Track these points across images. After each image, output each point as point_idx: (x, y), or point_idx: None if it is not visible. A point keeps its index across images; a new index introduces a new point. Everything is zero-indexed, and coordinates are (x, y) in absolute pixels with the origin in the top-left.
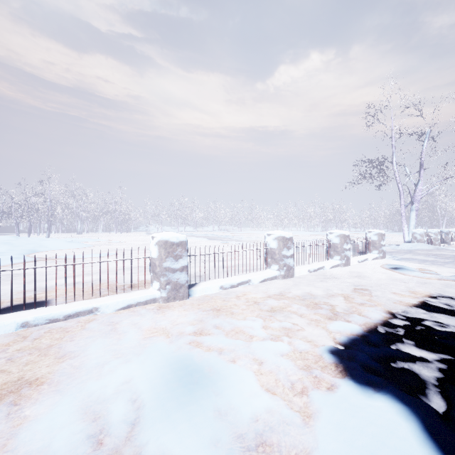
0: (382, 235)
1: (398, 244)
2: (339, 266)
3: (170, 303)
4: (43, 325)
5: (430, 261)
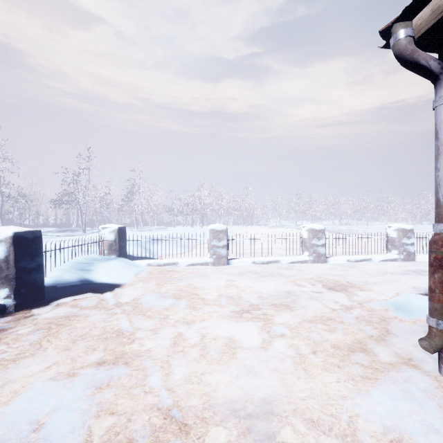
0: None
1: None
2: None
3: (315, 264)
4: (259, 264)
5: None
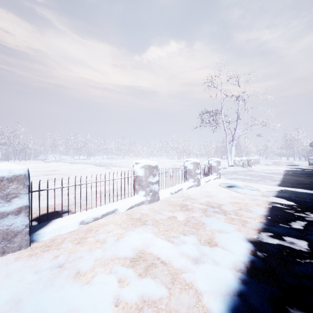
0: (219, 162)
1: (224, 167)
2: (193, 186)
3: None
4: None
5: (248, 179)
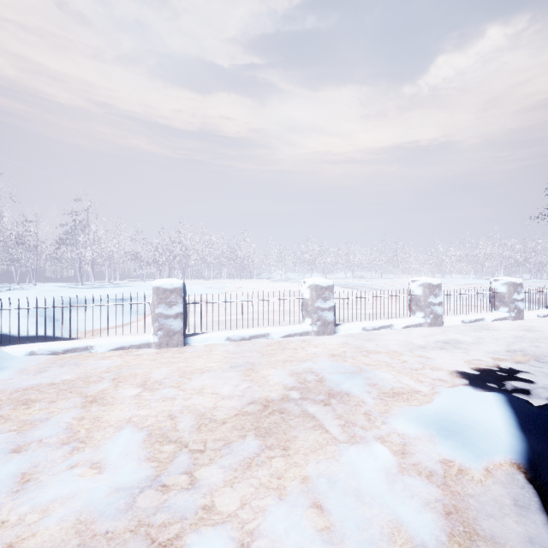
0: None
1: None
2: (506, 319)
3: (320, 336)
4: (237, 340)
5: None
